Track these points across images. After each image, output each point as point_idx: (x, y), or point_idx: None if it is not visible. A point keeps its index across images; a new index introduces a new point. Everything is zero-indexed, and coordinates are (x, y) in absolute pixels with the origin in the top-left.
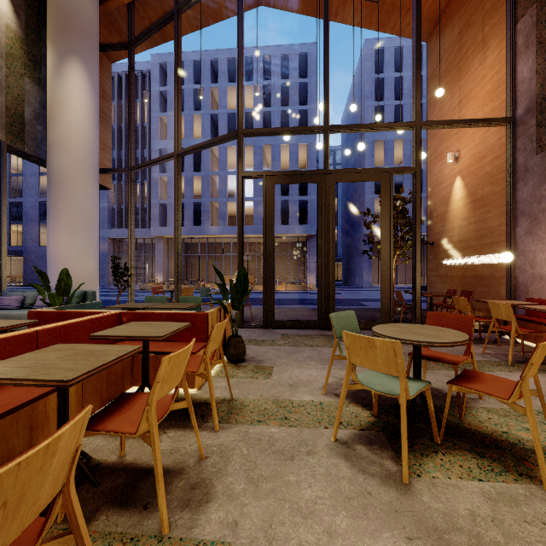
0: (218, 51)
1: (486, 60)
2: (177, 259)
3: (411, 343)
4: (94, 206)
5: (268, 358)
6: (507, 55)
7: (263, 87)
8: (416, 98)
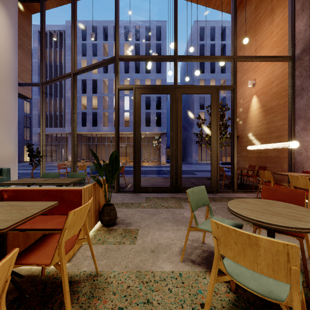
0: (108, 21)
1: (274, 22)
2: (73, 145)
3: (279, 228)
4: (12, 107)
5: (134, 221)
6: (288, 17)
7: (135, 45)
8: (234, 40)
